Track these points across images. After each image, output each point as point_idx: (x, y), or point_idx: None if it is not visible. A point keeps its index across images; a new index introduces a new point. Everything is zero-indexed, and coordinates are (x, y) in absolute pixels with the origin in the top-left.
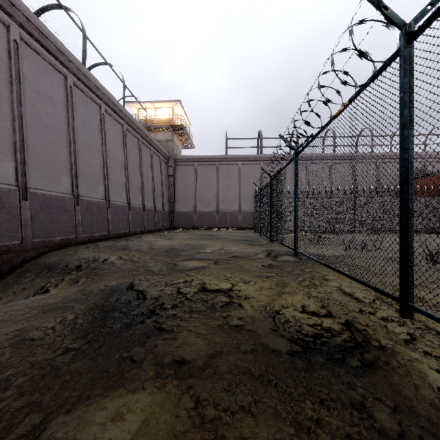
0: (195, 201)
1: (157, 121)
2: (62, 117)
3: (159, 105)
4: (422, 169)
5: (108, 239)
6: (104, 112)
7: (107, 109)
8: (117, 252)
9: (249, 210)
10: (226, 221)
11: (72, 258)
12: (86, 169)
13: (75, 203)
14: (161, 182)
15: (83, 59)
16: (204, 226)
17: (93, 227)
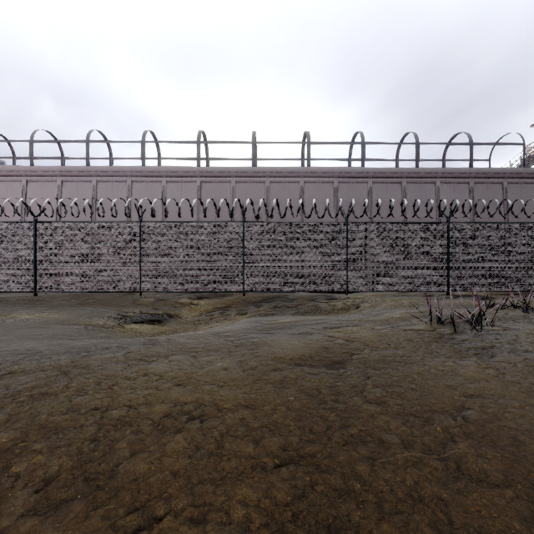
0: None
1: None
2: (398, 209)
3: None
4: None
5: None
6: (439, 185)
7: (444, 181)
8: None
9: None
10: None
11: None
12: None
13: None
14: None
15: (416, 161)
16: None
17: None
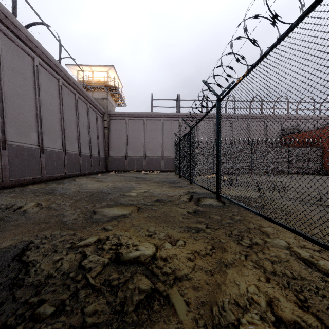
0: (126, 149)
1: (94, 82)
2: None
3: (95, 69)
4: (297, 127)
5: (42, 182)
6: (37, 64)
7: (41, 62)
8: (38, 197)
9: (170, 156)
10: (152, 165)
11: None
12: (16, 115)
13: (1, 148)
14: (97, 133)
15: (13, 9)
16: (134, 169)
17: (24, 172)
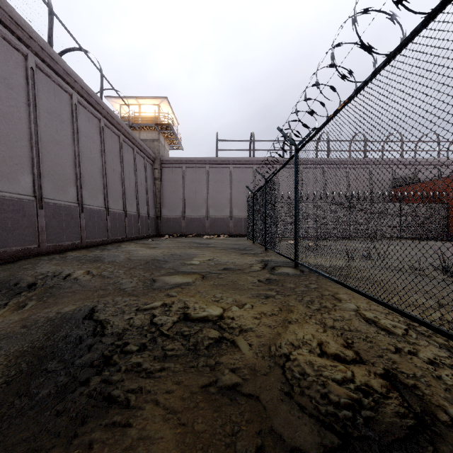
0: (183, 206)
1: (141, 119)
2: (21, 104)
3: (143, 101)
4: (414, 175)
5: (81, 248)
6: (76, 102)
7: (80, 100)
8: (86, 265)
9: (241, 215)
10: (217, 228)
11: (26, 274)
12: (52, 167)
13: (37, 207)
14: (146, 185)
15: (49, 38)
16: (193, 233)
17: (62, 235)
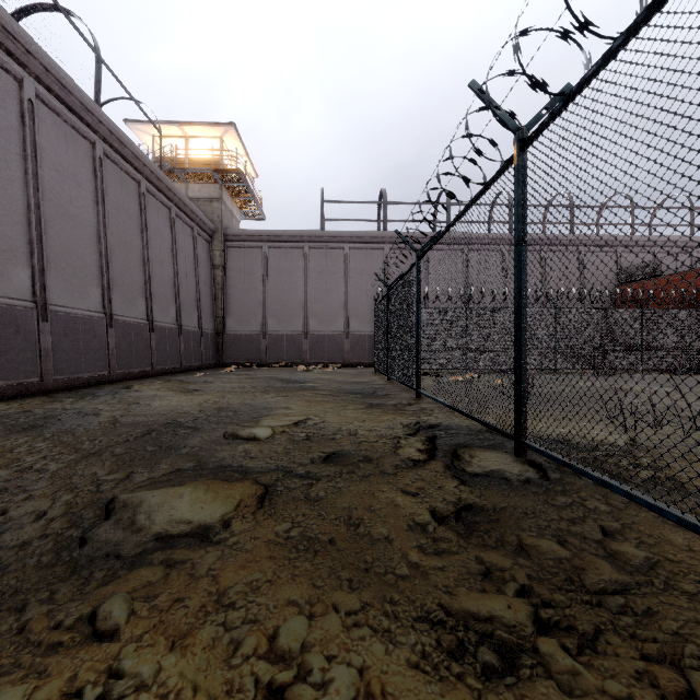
0: (264, 315)
1: (190, 161)
2: None
3: (193, 131)
4: (657, 263)
5: (41, 394)
6: (32, 98)
7: (44, 95)
8: None
9: (364, 331)
10: (322, 352)
11: None
12: None
13: None
14: (196, 277)
15: None
16: (281, 361)
17: None
